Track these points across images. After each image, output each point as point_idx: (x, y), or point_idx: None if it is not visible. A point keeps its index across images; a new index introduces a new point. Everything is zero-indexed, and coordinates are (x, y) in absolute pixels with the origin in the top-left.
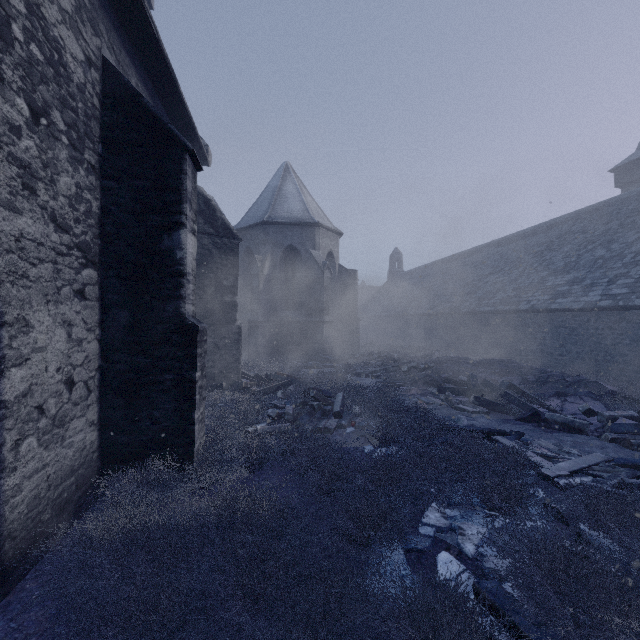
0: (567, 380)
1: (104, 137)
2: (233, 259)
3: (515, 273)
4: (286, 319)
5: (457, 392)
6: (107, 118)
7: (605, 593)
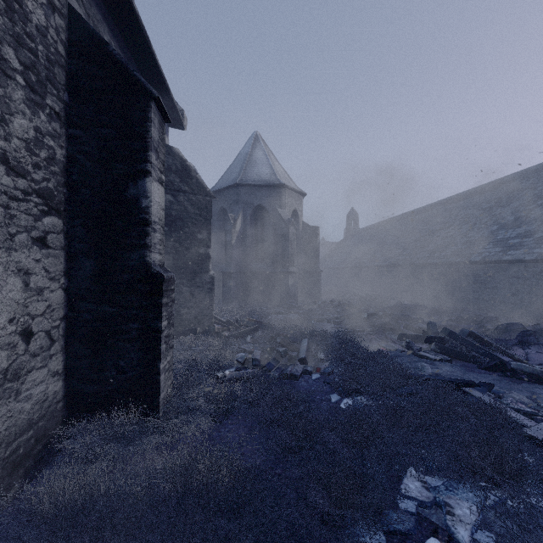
0: (527, 329)
1: (70, 86)
2: (206, 215)
3: (465, 228)
4: (256, 270)
5: (417, 339)
6: (73, 66)
7: None
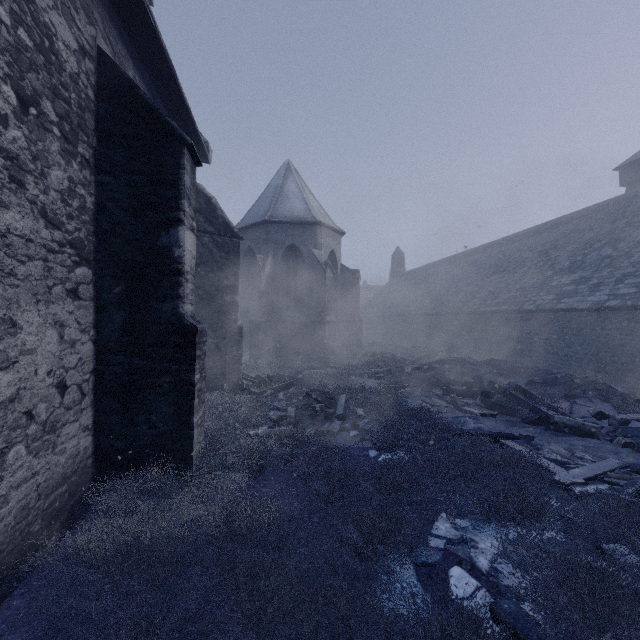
0: (575, 382)
1: (99, 130)
2: (234, 258)
3: (519, 273)
4: (288, 319)
5: (463, 394)
6: (102, 110)
7: (635, 617)
